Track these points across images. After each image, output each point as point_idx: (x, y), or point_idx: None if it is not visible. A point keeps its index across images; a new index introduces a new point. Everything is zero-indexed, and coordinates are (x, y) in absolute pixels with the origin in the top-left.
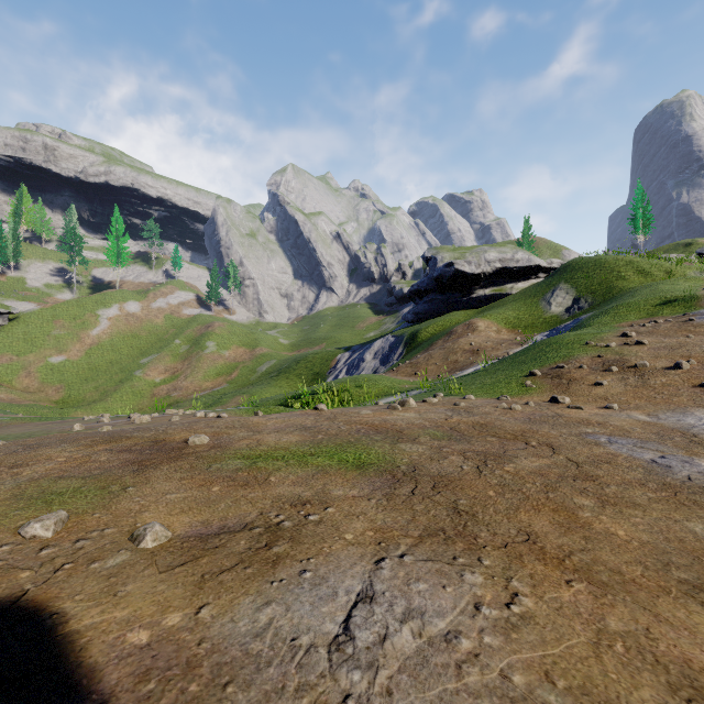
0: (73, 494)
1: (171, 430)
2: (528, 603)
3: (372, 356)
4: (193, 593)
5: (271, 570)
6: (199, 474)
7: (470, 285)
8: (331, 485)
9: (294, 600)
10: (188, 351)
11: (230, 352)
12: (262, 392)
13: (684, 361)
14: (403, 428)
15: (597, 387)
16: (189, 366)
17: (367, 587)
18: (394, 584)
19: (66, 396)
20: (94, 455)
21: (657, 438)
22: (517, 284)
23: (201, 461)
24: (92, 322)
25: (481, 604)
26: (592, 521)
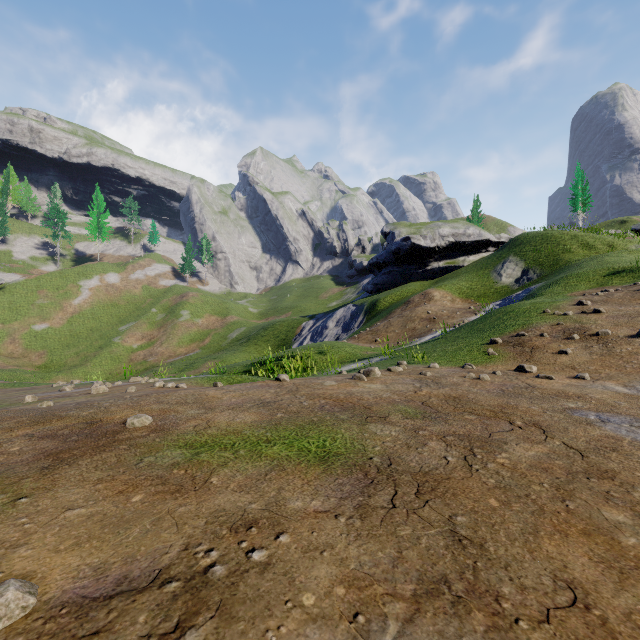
0: None
1: (114, 407)
2: None
3: (334, 324)
4: None
5: None
6: (124, 473)
7: (425, 258)
8: (287, 491)
9: None
10: (164, 319)
11: (203, 320)
12: (232, 357)
13: None
14: (370, 403)
15: (562, 356)
16: (165, 333)
17: None
18: None
19: (48, 361)
20: (5, 444)
21: None
22: (469, 257)
23: (133, 452)
24: (74, 292)
25: None
26: None
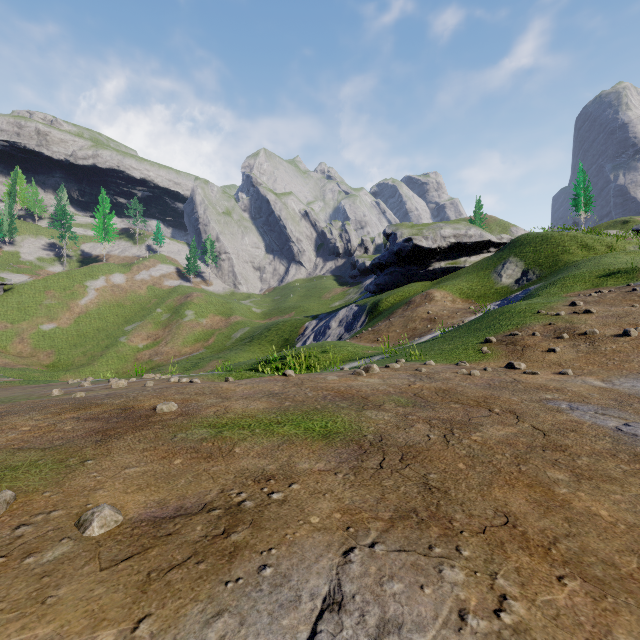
0: (27, 468)
1: (141, 397)
2: (519, 609)
3: (337, 324)
4: (134, 599)
5: (226, 565)
6: (163, 445)
7: (427, 259)
8: (297, 457)
9: (250, 608)
10: (169, 319)
11: (207, 320)
12: (236, 356)
13: (632, 329)
14: (368, 394)
15: (551, 353)
16: (170, 333)
17: (335, 589)
18: (365, 584)
19: (56, 360)
20: (59, 424)
21: (616, 404)
22: (470, 258)
23: (167, 430)
24: (81, 293)
25: (466, 611)
26: (570, 499)
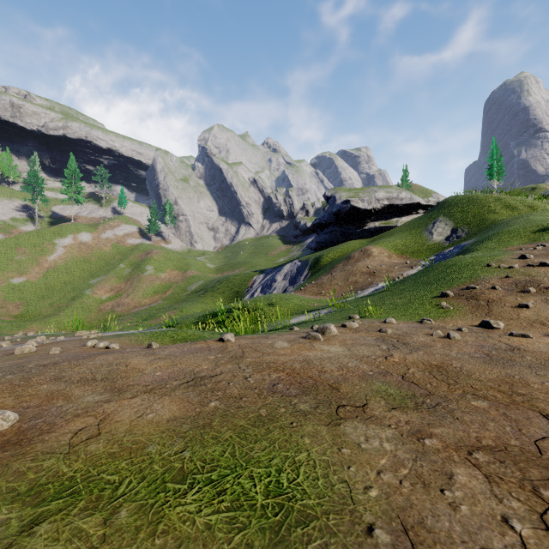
0: None
1: None
2: None
3: (282, 278)
4: None
5: None
6: None
7: (363, 219)
8: None
9: None
10: (130, 273)
11: (165, 274)
12: (190, 307)
13: None
14: (336, 379)
15: (523, 310)
16: (131, 286)
17: None
18: None
19: (24, 311)
20: None
21: None
22: (401, 218)
23: None
24: (50, 250)
25: None
26: None
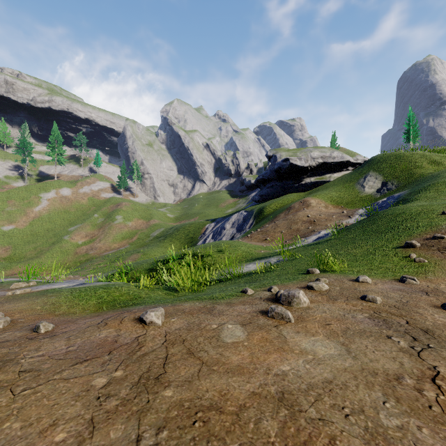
0: None
1: None
2: None
3: (230, 226)
4: None
5: None
6: None
7: (300, 175)
8: None
9: None
10: (103, 222)
11: (132, 223)
12: (152, 251)
13: None
14: None
15: None
16: (103, 233)
17: None
18: None
19: (12, 254)
20: None
21: None
22: (333, 174)
23: None
24: (36, 202)
25: None
26: None
